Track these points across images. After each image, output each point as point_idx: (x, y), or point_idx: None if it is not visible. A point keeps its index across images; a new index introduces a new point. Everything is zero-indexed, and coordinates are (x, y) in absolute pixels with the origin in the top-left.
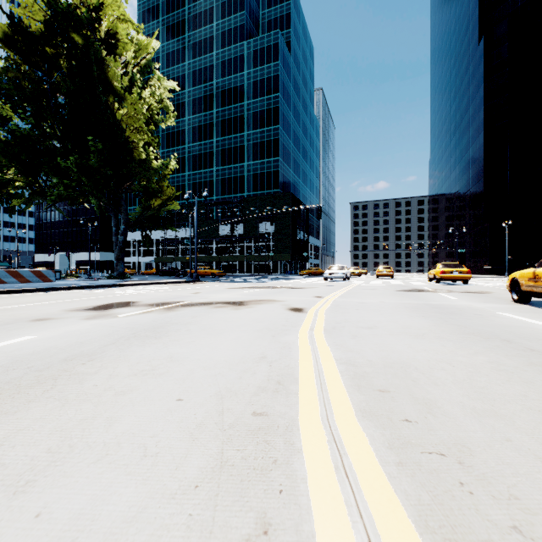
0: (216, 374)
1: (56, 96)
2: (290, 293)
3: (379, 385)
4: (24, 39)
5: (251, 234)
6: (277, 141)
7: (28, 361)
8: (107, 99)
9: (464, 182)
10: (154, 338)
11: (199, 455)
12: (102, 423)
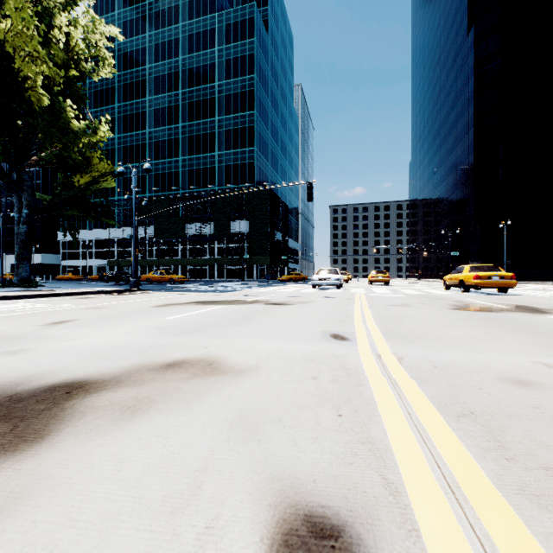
0: None
1: None
2: (269, 320)
3: None
4: None
5: (223, 233)
6: (253, 129)
7: None
8: None
9: (450, 183)
10: None
11: None
12: None
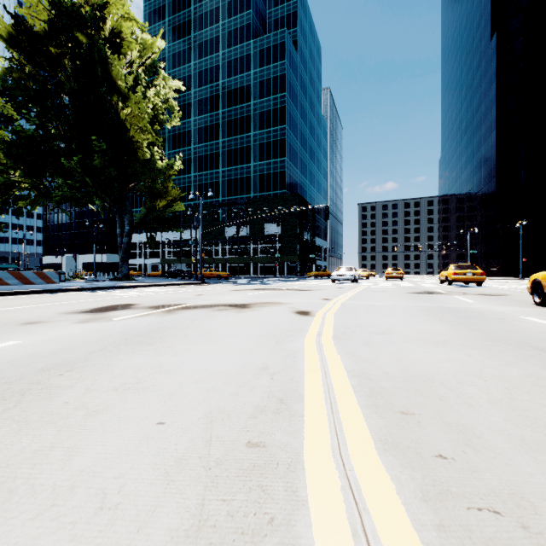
0: (208, 389)
1: (61, 97)
2: (297, 295)
3: (401, 405)
4: (28, 39)
5: (258, 235)
6: (284, 141)
7: (0, 371)
8: (111, 98)
9: (476, 182)
10: (146, 344)
11: (172, 508)
12: (60, 456)
